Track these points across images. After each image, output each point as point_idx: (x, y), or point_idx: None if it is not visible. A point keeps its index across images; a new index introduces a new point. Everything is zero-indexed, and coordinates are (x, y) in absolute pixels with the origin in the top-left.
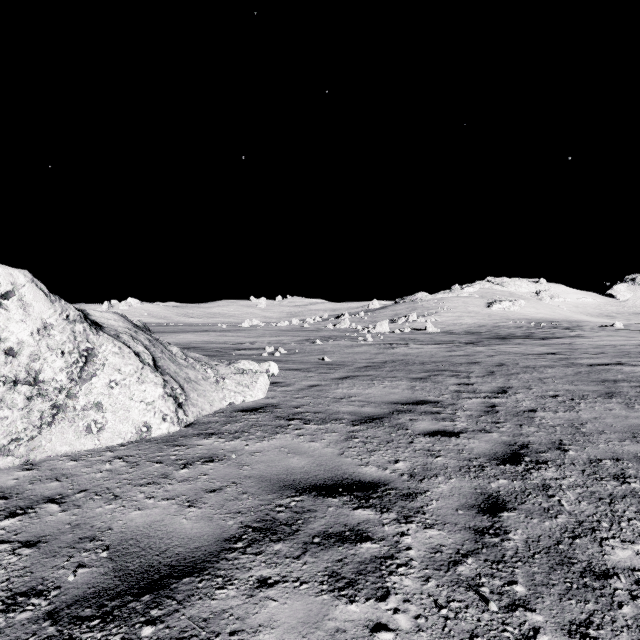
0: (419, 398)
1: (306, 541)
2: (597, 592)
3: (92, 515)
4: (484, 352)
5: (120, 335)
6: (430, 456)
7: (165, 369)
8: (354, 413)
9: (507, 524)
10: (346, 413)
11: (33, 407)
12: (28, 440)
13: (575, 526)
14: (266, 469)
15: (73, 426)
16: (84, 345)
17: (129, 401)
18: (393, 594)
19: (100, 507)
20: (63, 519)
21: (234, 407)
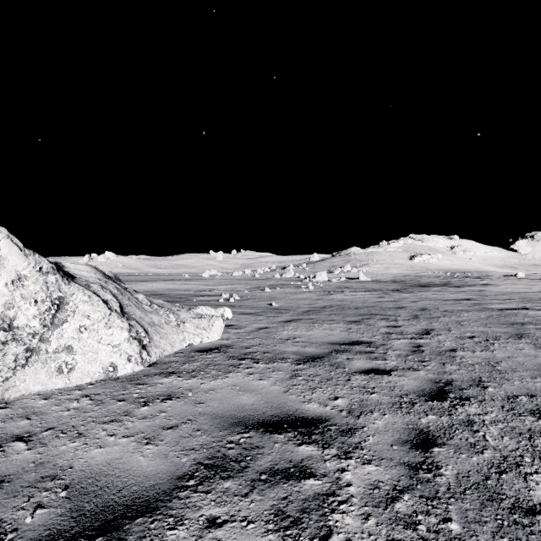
0: (354, 339)
1: (254, 478)
2: (527, 529)
3: (56, 453)
4: (409, 298)
5: (91, 285)
6: (366, 393)
7: (131, 315)
8: (298, 353)
9: (438, 459)
10: (291, 353)
11: (8, 351)
12: (3, 381)
13: (500, 461)
14: (219, 406)
15: (45, 367)
16: (56, 294)
17: (97, 344)
18: (335, 533)
19: (64, 445)
20: (28, 457)
21: (193, 348)
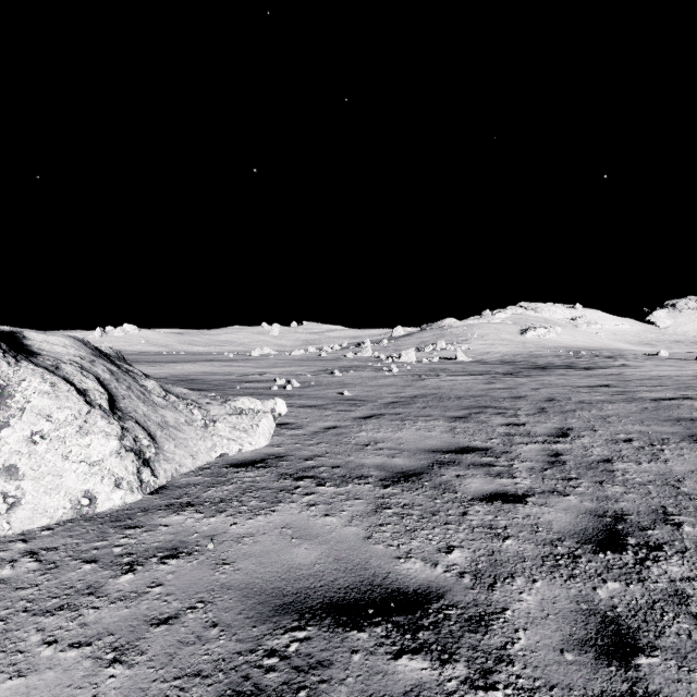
0: (463, 444)
1: None
2: None
3: None
4: (527, 384)
5: (61, 366)
6: (495, 538)
7: (129, 412)
8: (383, 467)
9: (655, 686)
10: (373, 467)
11: None
12: None
13: None
14: (256, 570)
15: None
16: None
17: (62, 461)
18: None
19: None
20: None
21: (226, 460)
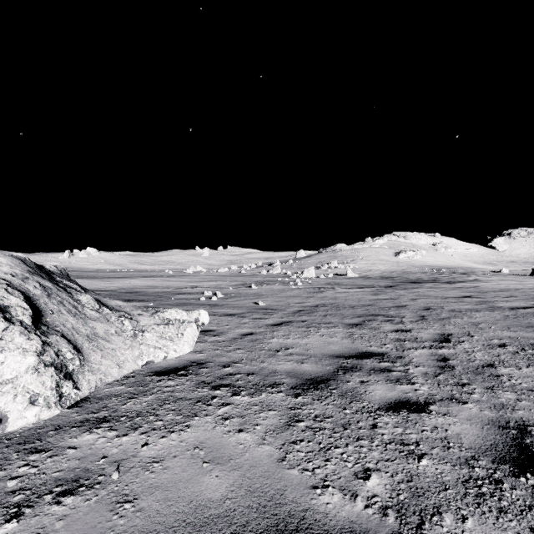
0: (361, 349)
1: None
2: None
3: None
4: (406, 295)
5: None
6: (410, 457)
7: (56, 326)
8: (293, 373)
9: None
10: (284, 374)
11: None
12: None
13: None
14: (160, 510)
15: None
16: None
17: None
18: None
19: None
20: None
21: (151, 367)
